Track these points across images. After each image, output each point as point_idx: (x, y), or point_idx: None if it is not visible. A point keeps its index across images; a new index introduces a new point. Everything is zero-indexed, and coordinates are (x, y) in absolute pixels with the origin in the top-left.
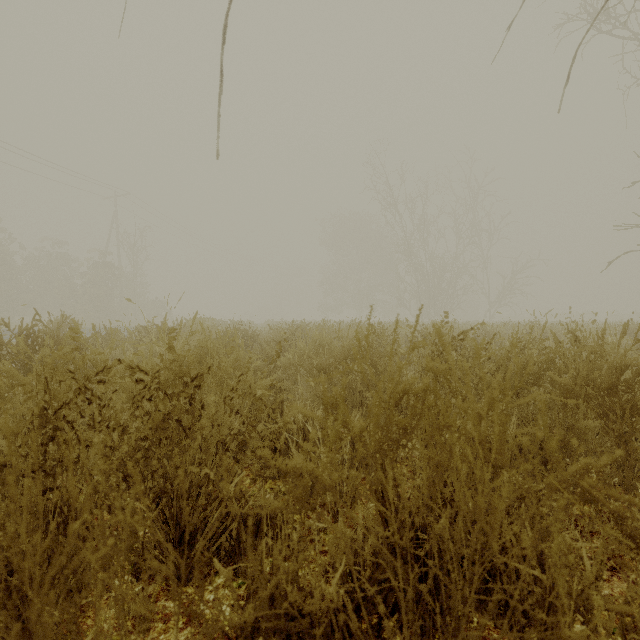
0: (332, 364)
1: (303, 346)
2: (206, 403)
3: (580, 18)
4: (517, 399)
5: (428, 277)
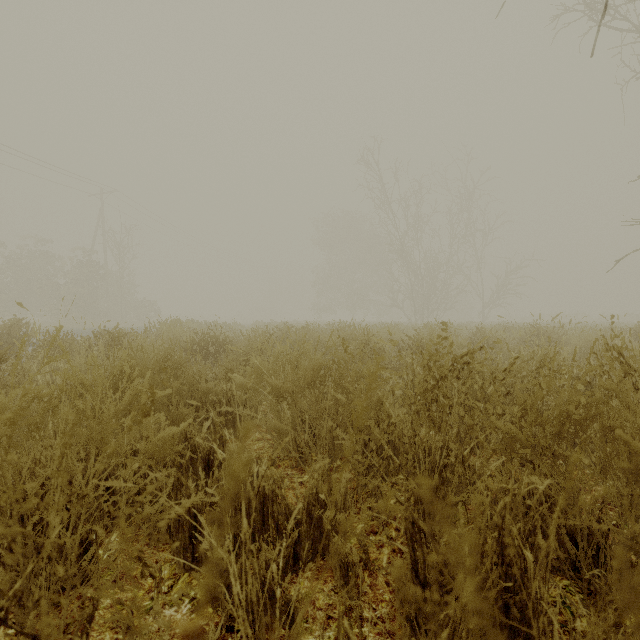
0: (297, 386)
1: (261, 363)
2: (74, 468)
3: (577, 10)
4: (554, 460)
5: (422, 277)
